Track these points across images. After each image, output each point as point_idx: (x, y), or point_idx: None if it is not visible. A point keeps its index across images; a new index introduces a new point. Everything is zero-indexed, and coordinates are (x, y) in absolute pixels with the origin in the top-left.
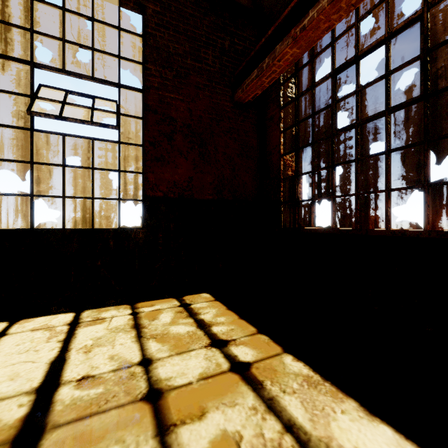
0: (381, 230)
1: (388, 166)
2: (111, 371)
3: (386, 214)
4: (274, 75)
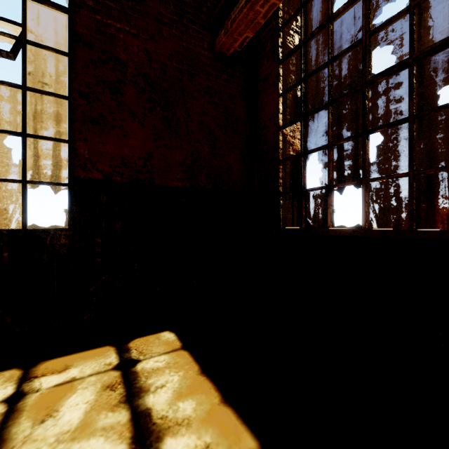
0: None
1: None
2: None
3: None
4: (274, 0)
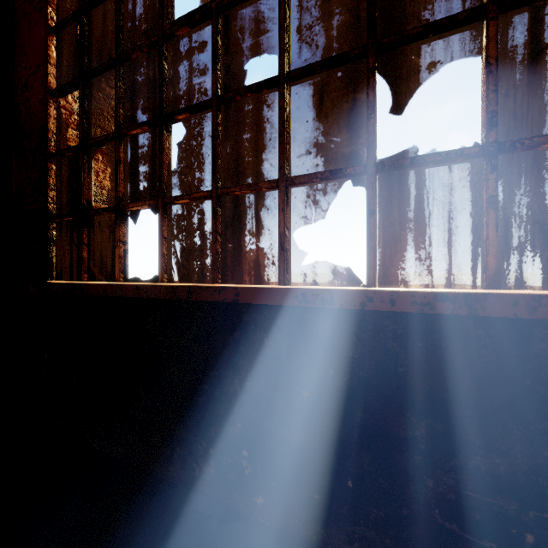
0: (271, 290)
1: (287, 116)
2: None
3: (282, 245)
4: None
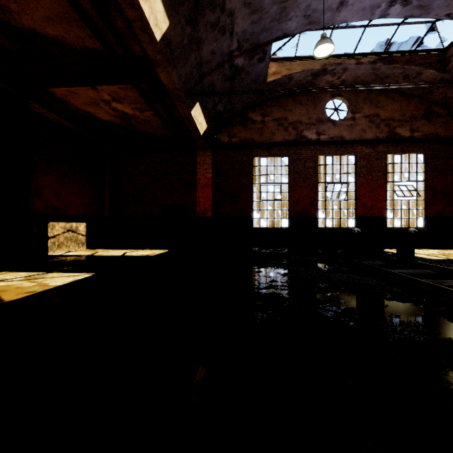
0: None
1: None
2: (452, 253)
3: None
4: None
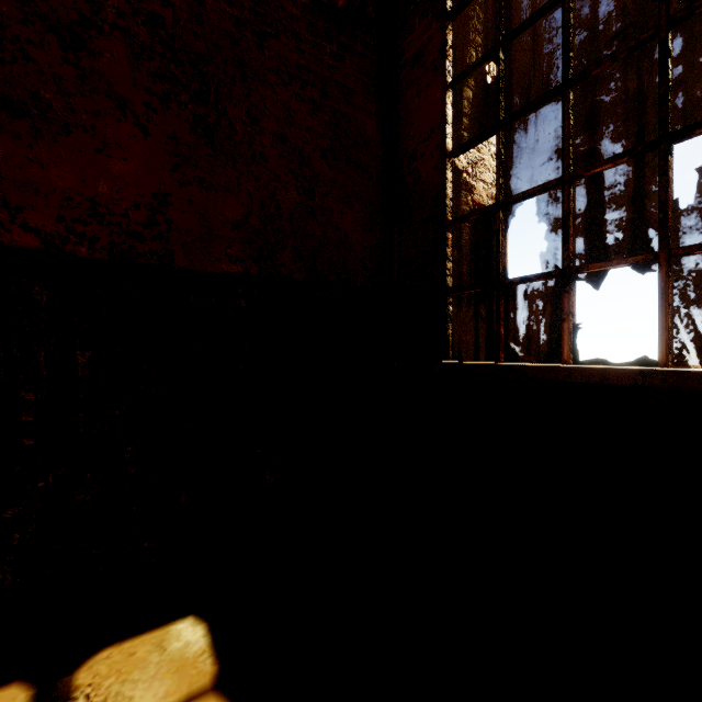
0: None
1: None
2: None
3: None
4: None
